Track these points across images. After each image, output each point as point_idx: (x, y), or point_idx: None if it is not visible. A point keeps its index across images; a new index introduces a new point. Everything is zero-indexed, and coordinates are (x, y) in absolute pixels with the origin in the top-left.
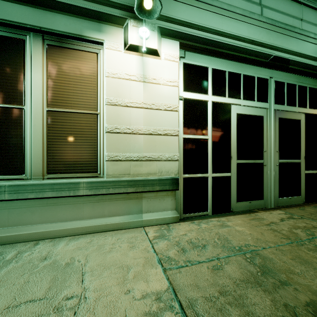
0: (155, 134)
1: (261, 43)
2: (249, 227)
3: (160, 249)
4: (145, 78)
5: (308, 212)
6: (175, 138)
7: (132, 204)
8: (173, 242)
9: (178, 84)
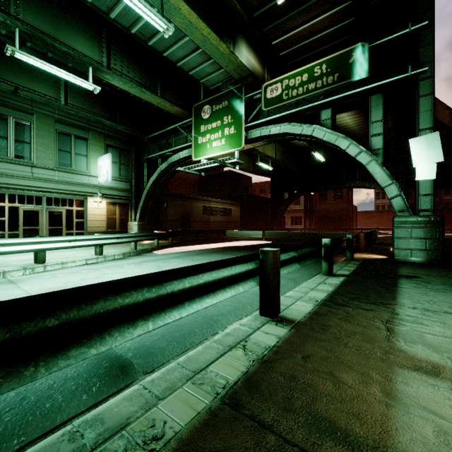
0: None
1: (33, 186)
2: None
3: None
4: None
5: None
6: None
7: None
8: None
9: None
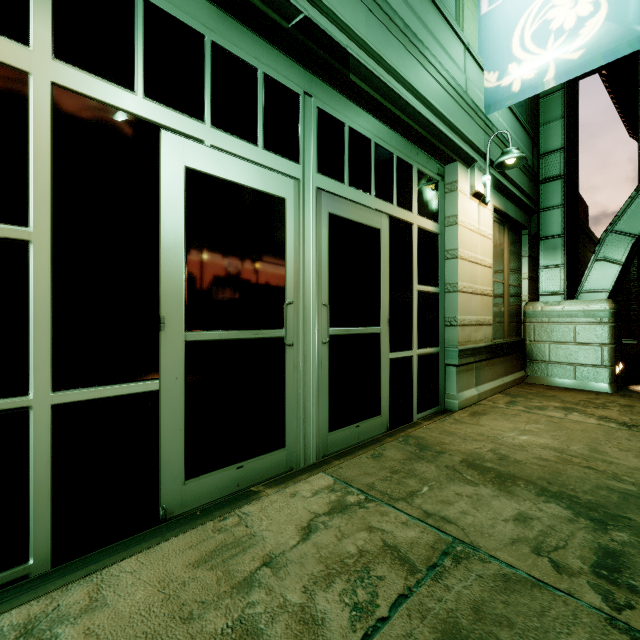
0: None
1: None
2: None
3: None
4: None
5: (387, 467)
6: None
7: None
8: None
9: None
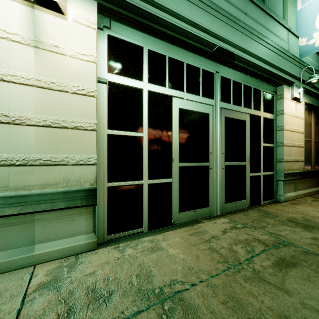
0: (57, 126)
1: (205, 28)
2: (185, 248)
3: (29, 315)
4: (39, 41)
5: (251, 218)
6: (91, 134)
7: (14, 232)
8: (63, 293)
9: (95, 60)
